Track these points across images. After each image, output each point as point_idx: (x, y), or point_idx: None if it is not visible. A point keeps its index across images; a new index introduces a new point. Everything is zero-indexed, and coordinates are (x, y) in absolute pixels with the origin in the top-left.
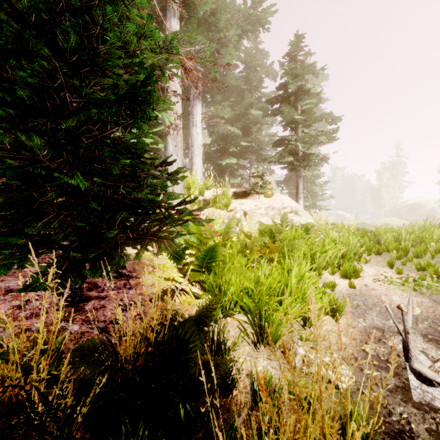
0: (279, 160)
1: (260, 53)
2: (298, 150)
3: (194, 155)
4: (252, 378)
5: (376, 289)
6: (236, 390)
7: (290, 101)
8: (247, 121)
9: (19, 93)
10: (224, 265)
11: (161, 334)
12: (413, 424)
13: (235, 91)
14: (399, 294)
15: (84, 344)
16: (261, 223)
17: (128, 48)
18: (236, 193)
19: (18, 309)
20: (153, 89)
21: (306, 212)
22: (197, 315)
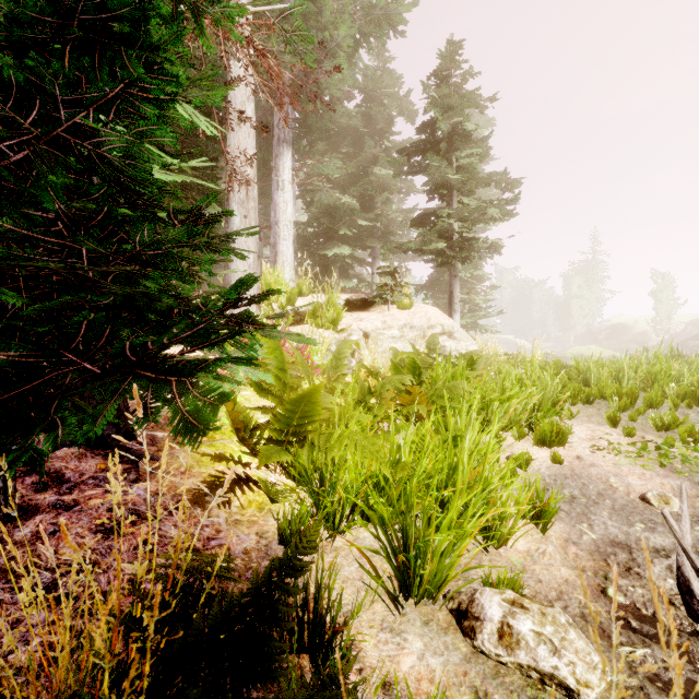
0: (422, 247)
1: (390, 76)
2: (452, 232)
3: (280, 239)
4: None
5: (597, 464)
6: None
7: (439, 151)
8: (367, 186)
9: None
10: (330, 430)
11: (132, 673)
12: None
13: (348, 136)
14: (637, 474)
15: None
16: (395, 350)
17: None
18: (350, 302)
19: None
20: (156, 8)
21: (466, 334)
22: (255, 591)
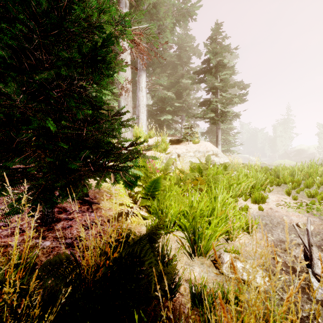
0: (204, 116)
1: (189, 38)
2: (217, 109)
3: (140, 112)
4: (191, 283)
5: (279, 211)
6: (178, 293)
7: (211, 72)
8: (179, 87)
9: (0, 52)
10: (165, 193)
11: (117, 250)
12: (319, 319)
13: (170, 65)
14: (296, 215)
15: (51, 259)
16: (191, 162)
17: (90, 21)
18: (171, 140)
19: (1, 229)
20: (110, 50)
21: (223, 155)
22: (148, 234)
